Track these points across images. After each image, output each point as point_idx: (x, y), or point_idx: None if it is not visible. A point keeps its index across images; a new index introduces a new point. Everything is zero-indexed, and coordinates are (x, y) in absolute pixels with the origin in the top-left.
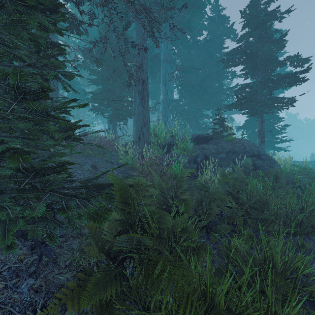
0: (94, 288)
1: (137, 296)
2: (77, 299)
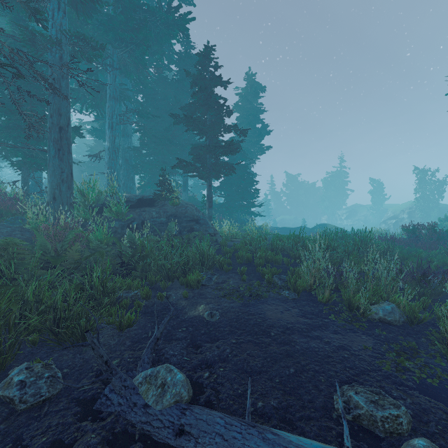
0: None
1: None
2: None
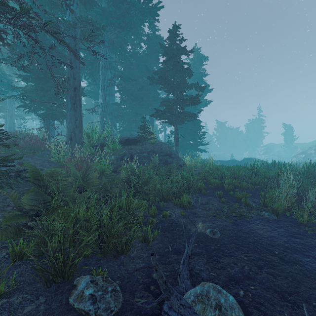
0: (10, 217)
1: (41, 227)
2: (0, 235)
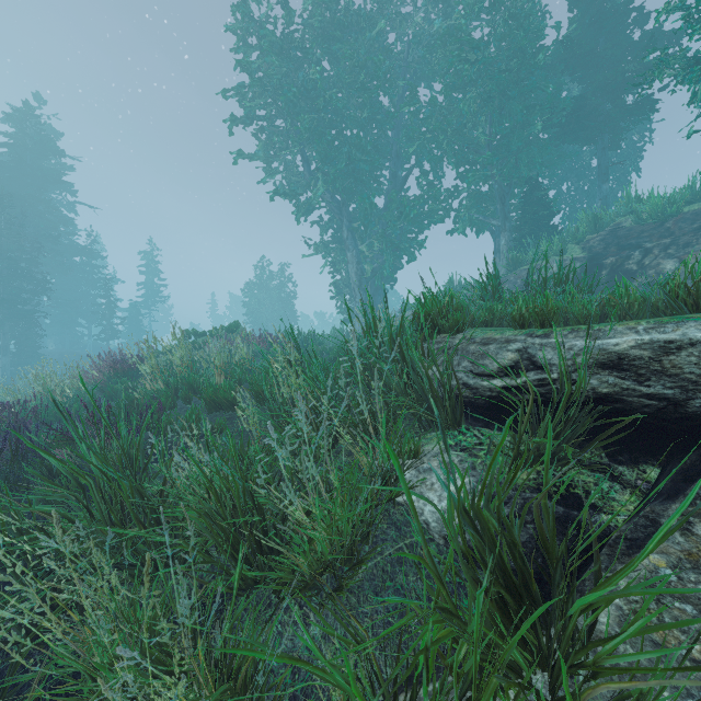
0: None
1: None
2: None
